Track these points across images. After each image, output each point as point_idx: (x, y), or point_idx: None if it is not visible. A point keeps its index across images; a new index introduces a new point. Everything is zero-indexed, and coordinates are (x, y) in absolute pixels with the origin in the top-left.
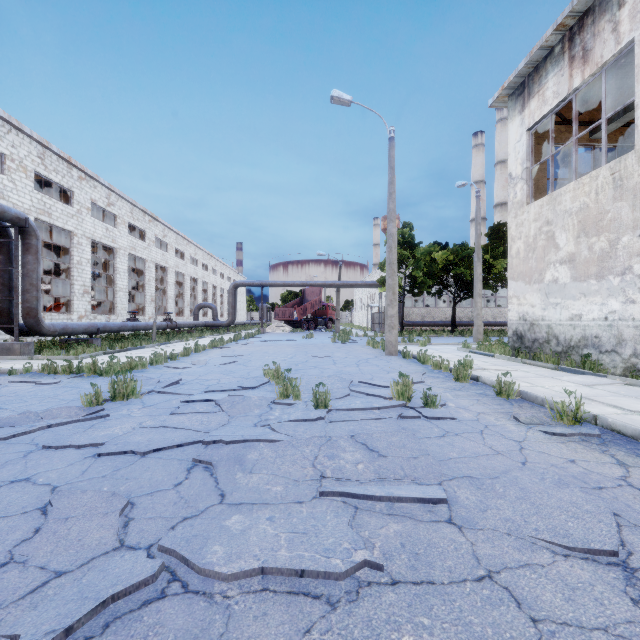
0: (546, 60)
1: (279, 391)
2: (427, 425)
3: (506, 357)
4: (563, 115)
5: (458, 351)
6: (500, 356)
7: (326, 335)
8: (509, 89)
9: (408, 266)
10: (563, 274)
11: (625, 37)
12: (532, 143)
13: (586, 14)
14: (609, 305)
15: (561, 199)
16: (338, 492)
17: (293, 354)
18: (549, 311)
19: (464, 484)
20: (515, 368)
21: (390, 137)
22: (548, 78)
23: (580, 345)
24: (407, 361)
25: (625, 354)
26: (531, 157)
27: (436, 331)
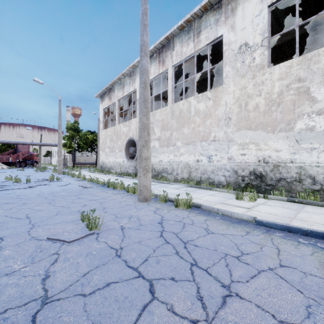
0: (106, 93)
1: (14, 180)
2: (54, 182)
3: (97, 172)
4: (114, 106)
5: (87, 172)
6: (96, 172)
7: (32, 169)
8: (99, 95)
9: (76, 139)
10: (108, 150)
11: (115, 100)
12: (104, 113)
13: (111, 89)
14: (113, 159)
15: (108, 131)
16: (31, 186)
17: (14, 176)
18: (106, 160)
19: (54, 185)
20: (95, 175)
21: (59, 99)
22: (106, 98)
23: (110, 168)
24: (64, 175)
25: (115, 169)
26: (104, 117)
27: (90, 166)
